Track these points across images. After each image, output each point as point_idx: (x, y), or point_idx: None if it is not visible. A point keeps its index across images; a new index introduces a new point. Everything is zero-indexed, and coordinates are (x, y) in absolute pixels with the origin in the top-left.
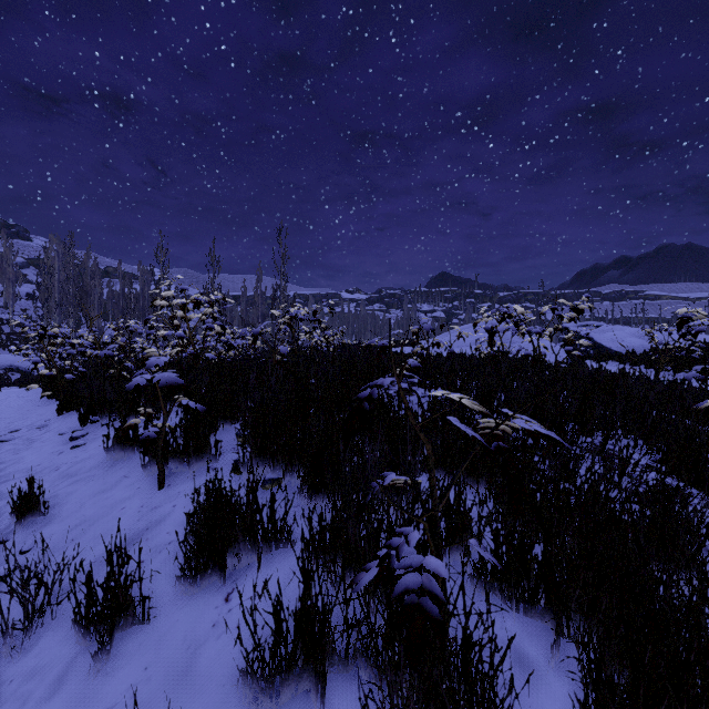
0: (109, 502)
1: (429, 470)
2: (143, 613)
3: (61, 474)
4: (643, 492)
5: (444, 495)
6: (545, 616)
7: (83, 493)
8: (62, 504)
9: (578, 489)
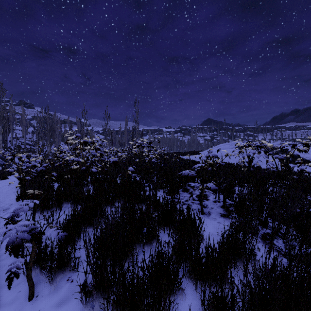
0: None
1: None
2: None
3: None
4: None
5: None
6: None
7: None
8: None
9: None
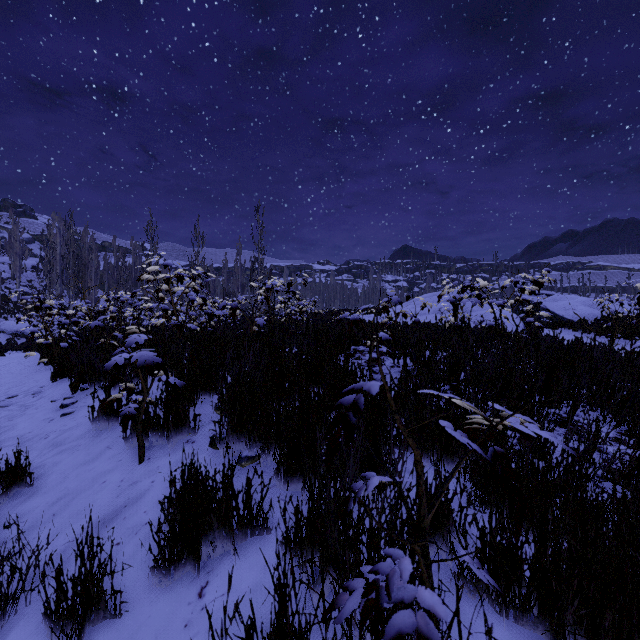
0: (91, 474)
1: (417, 477)
2: (114, 607)
3: (49, 443)
4: (616, 469)
5: (434, 504)
6: (538, 626)
7: (68, 464)
8: (47, 475)
9: (554, 468)
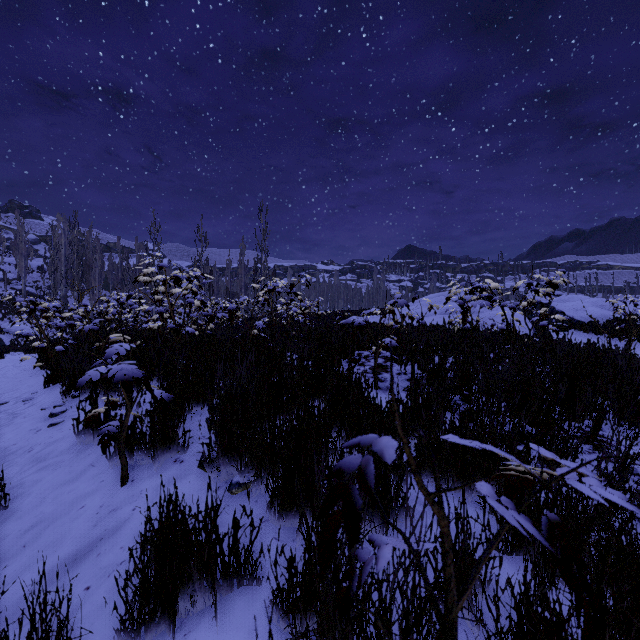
0: (70, 497)
1: (443, 553)
2: None
3: (32, 457)
4: None
5: (465, 589)
6: None
7: (48, 483)
8: (25, 496)
9: (587, 499)
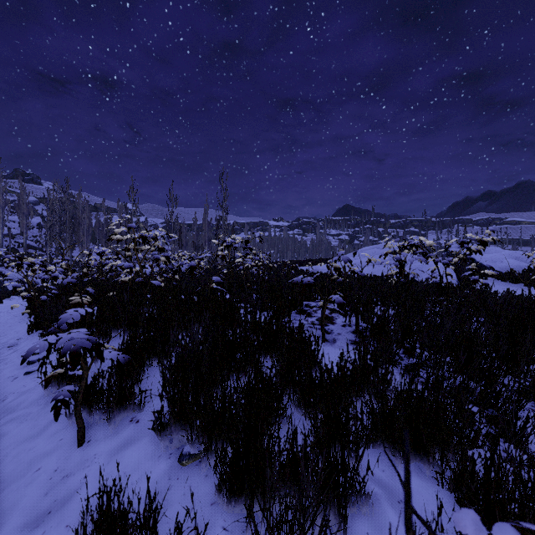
0: (29, 456)
1: None
2: None
3: (4, 407)
4: None
5: None
6: None
7: (12, 438)
8: None
9: None
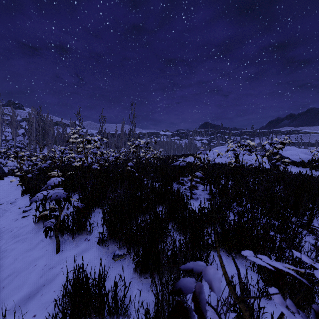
0: (29, 259)
1: None
2: None
3: (12, 235)
4: None
5: None
6: None
7: (18, 250)
8: (6, 257)
9: (310, 265)
